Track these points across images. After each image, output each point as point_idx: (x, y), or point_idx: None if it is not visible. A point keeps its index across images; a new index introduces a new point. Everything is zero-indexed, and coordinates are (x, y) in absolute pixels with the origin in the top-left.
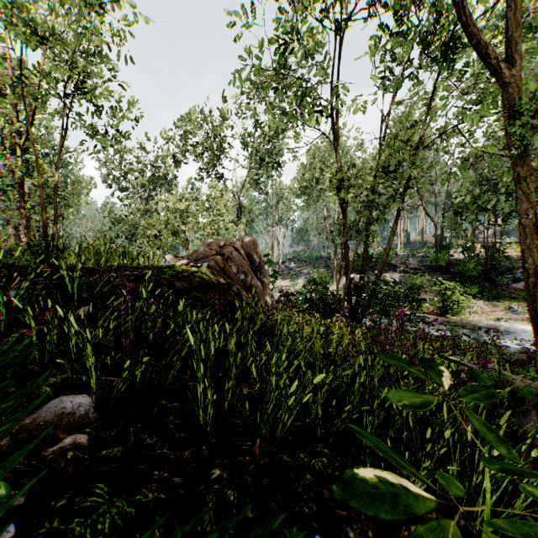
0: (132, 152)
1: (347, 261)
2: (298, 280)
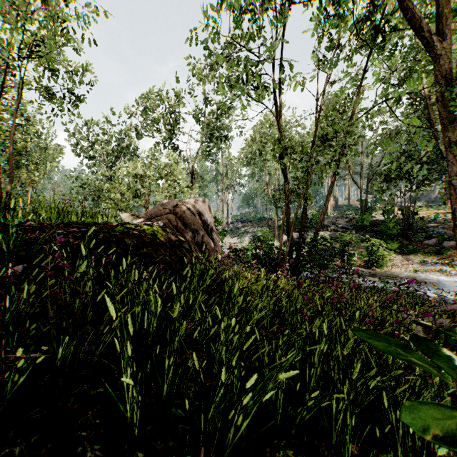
0: (98, 125)
1: (289, 220)
2: (244, 238)
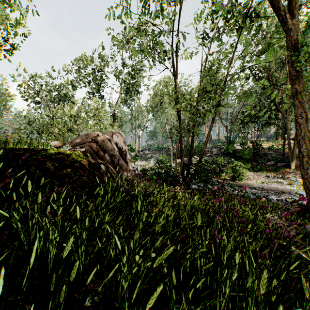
0: (42, 78)
1: (181, 148)
2: (150, 161)
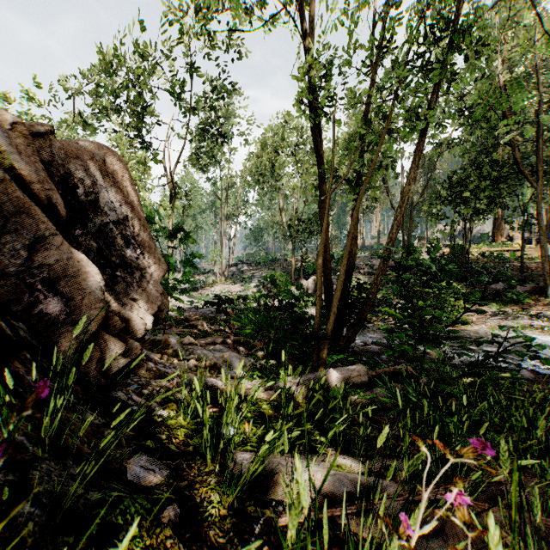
0: (12, 101)
1: (327, 241)
2: (250, 284)
